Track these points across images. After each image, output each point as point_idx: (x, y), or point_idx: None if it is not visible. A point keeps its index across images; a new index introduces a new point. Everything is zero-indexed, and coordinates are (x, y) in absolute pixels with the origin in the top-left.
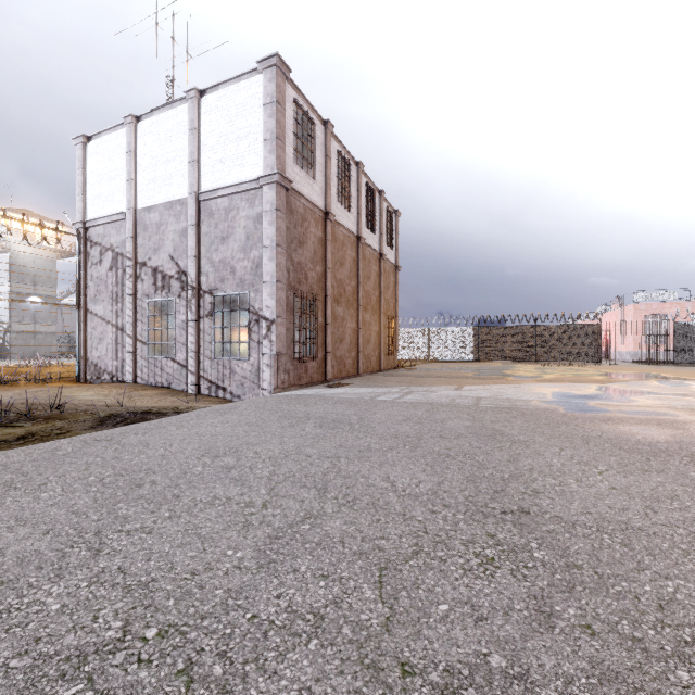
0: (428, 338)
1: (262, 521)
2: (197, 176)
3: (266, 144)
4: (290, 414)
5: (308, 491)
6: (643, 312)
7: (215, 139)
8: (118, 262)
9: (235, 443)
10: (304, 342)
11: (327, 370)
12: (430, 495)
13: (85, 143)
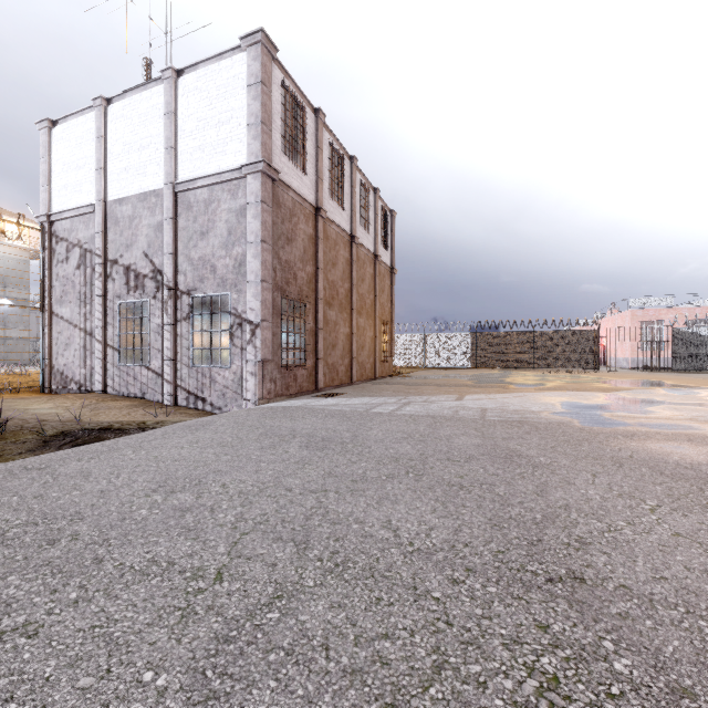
0: (424, 344)
1: (210, 606)
2: (173, 164)
3: (250, 130)
4: (273, 430)
5: (284, 547)
6: (640, 318)
7: (194, 124)
8: (87, 259)
9: (199, 472)
10: (293, 348)
11: (318, 379)
12: (446, 551)
13: (50, 128)
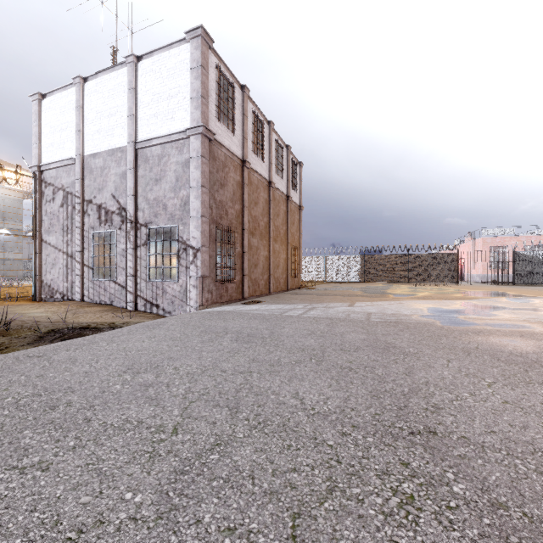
0: (325, 264)
1: (170, 450)
2: (134, 128)
3: (193, 102)
4: (210, 329)
5: (221, 411)
6: (489, 244)
7: (150, 97)
8: (68, 199)
9: (157, 358)
10: (225, 267)
11: (244, 290)
12: (338, 414)
13: (40, 100)
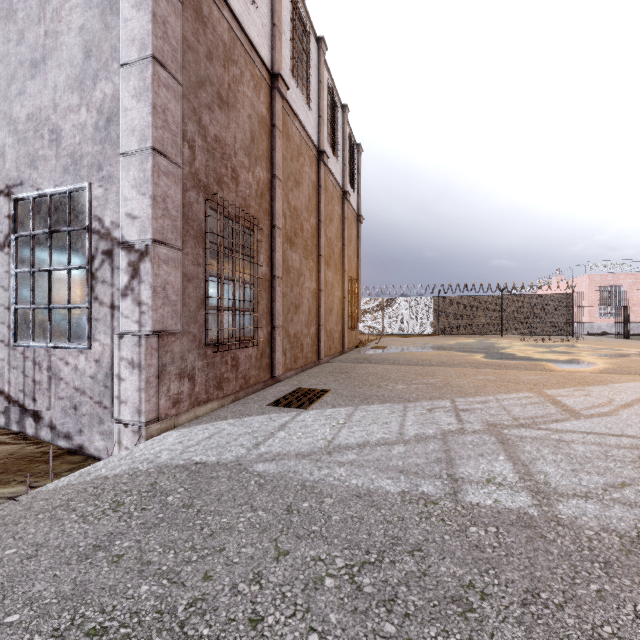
0: (382, 309)
1: None
2: None
3: None
4: None
5: None
6: (598, 283)
7: None
8: None
9: None
10: (230, 308)
11: (275, 360)
12: None
13: None
